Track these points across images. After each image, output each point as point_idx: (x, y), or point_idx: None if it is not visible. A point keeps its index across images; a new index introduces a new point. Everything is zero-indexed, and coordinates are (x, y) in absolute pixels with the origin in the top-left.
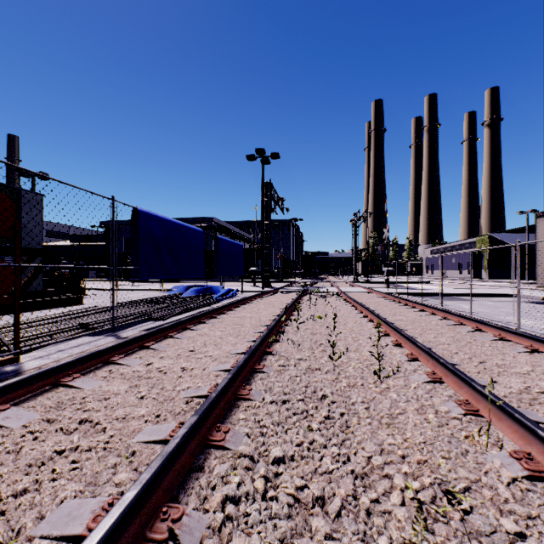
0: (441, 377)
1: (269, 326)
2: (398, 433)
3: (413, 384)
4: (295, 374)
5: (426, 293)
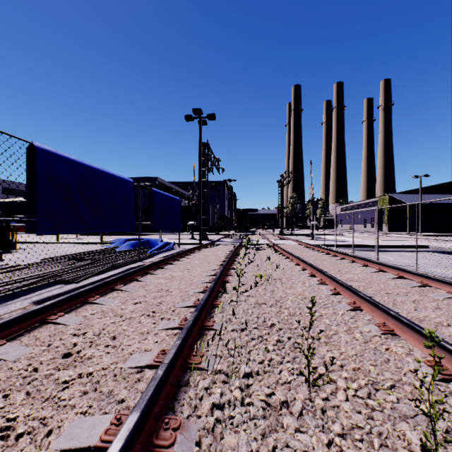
0: None
1: (200, 302)
2: None
3: None
4: (246, 448)
5: (349, 245)
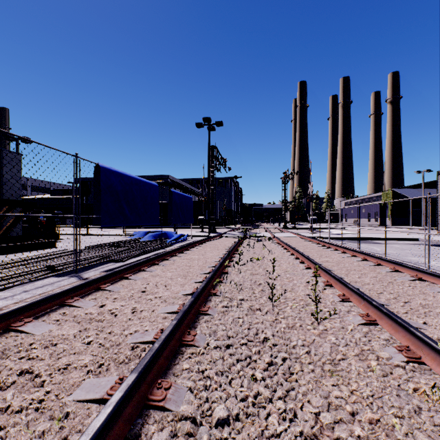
0: (375, 319)
1: (214, 268)
2: (343, 383)
3: (349, 326)
4: (238, 315)
5: (344, 237)
